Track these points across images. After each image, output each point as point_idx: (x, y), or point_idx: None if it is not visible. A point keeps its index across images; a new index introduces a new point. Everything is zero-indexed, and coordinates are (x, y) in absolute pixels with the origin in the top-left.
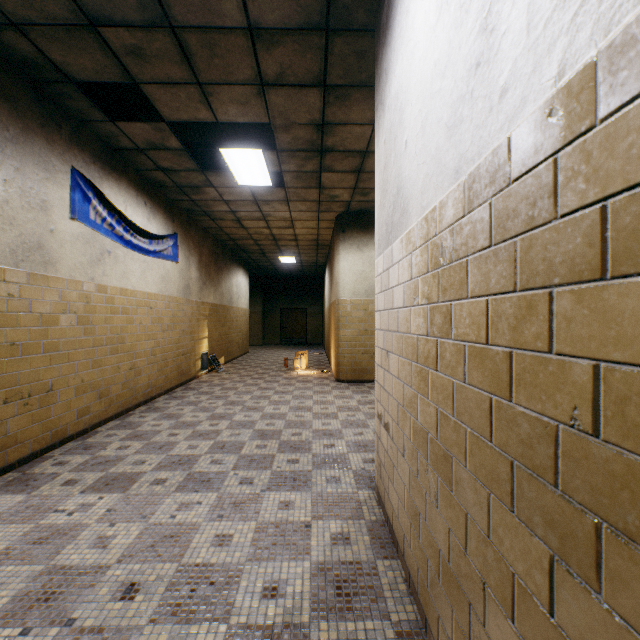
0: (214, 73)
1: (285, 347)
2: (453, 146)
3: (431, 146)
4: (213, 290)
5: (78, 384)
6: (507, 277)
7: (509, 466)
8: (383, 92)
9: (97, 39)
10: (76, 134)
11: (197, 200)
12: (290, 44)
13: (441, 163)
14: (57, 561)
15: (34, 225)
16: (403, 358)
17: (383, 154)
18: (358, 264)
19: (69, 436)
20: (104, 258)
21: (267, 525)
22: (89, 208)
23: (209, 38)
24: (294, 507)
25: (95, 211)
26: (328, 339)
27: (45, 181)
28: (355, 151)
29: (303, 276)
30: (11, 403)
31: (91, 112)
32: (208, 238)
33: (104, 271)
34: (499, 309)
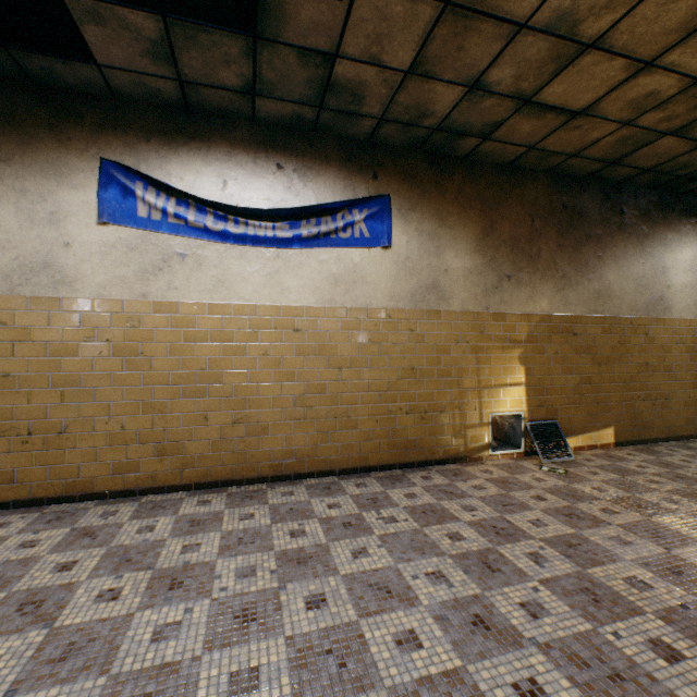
0: None
1: None
2: None
3: None
4: (551, 287)
5: (115, 430)
6: None
7: None
8: None
9: None
10: (111, 116)
11: (385, 113)
12: None
13: None
14: None
15: (38, 243)
16: None
17: None
18: None
19: (98, 492)
20: (170, 265)
21: None
22: (136, 204)
23: None
24: None
25: (148, 205)
26: None
27: (56, 190)
28: None
29: None
30: (5, 437)
31: (83, 73)
32: (525, 183)
33: (170, 283)
34: None
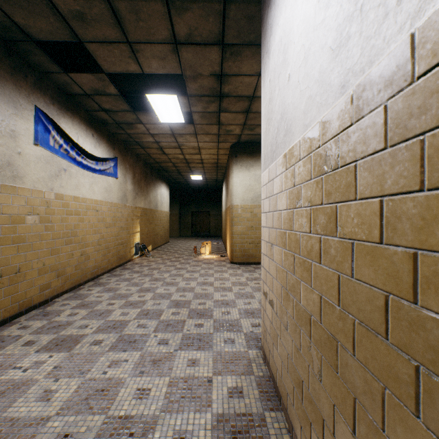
0: (139, 34)
1: (195, 238)
2: (339, 64)
3: (314, 71)
4: (143, 198)
5: (40, 267)
6: (409, 177)
7: (412, 369)
8: (268, 42)
9: (49, 5)
10: (39, 82)
11: (131, 133)
12: (196, 10)
13: (325, 83)
14: (8, 413)
15: (5, 148)
16: (286, 250)
17: (268, 91)
18: (246, 179)
19: (33, 305)
20: (61, 174)
21: (178, 380)
22: (49, 137)
23: (135, 4)
24: (199, 364)
25: (54, 139)
26: (225, 233)
27: (14, 116)
28: (245, 96)
29: (207, 189)
30: None
31: (49, 65)
32: (140, 161)
33: (61, 184)
34: (398, 209)
